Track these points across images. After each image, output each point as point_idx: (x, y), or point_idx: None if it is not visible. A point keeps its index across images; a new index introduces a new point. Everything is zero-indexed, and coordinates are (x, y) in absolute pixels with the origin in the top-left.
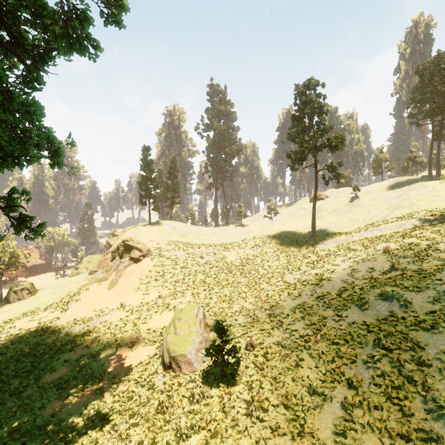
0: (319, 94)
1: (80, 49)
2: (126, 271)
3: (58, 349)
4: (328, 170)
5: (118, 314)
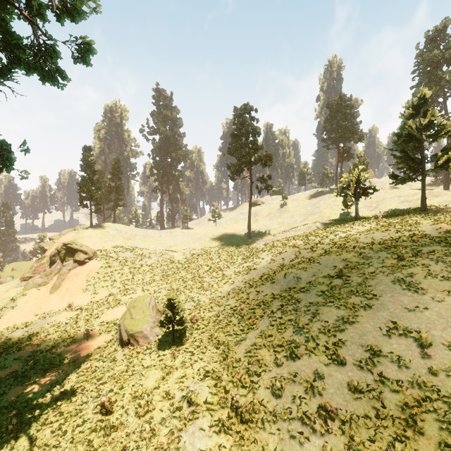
0: (253, 118)
1: (52, 80)
2: (70, 274)
3: (2, 352)
4: (260, 181)
5: (66, 314)
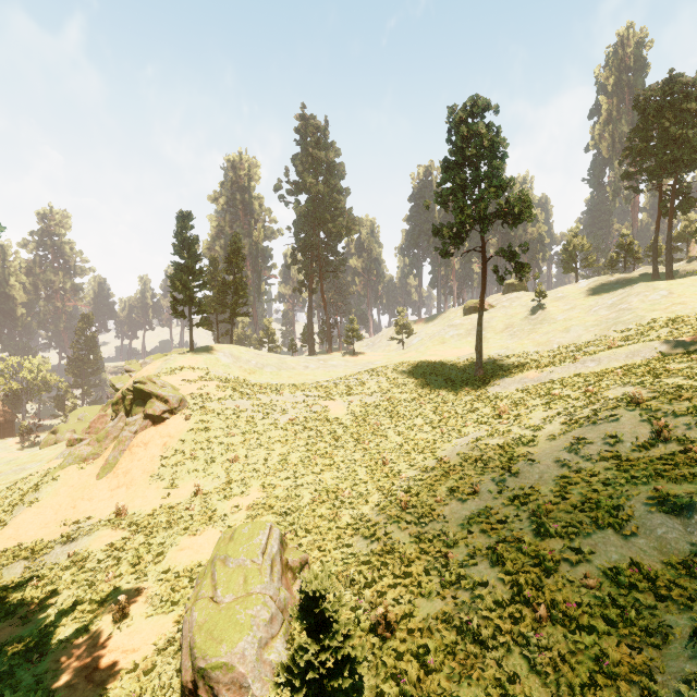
0: (490, 125)
1: None
2: (135, 441)
3: None
4: (505, 256)
5: (108, 534)
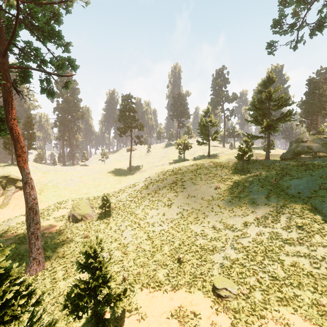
0: (133, 102)
1: (52, 96)
2: (15, 195)
3: None
4: (137, 138)
5: (24, 217)
